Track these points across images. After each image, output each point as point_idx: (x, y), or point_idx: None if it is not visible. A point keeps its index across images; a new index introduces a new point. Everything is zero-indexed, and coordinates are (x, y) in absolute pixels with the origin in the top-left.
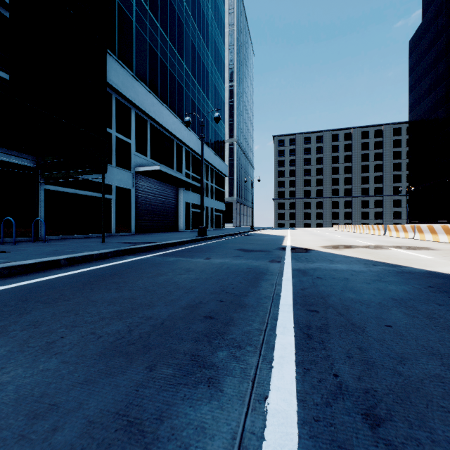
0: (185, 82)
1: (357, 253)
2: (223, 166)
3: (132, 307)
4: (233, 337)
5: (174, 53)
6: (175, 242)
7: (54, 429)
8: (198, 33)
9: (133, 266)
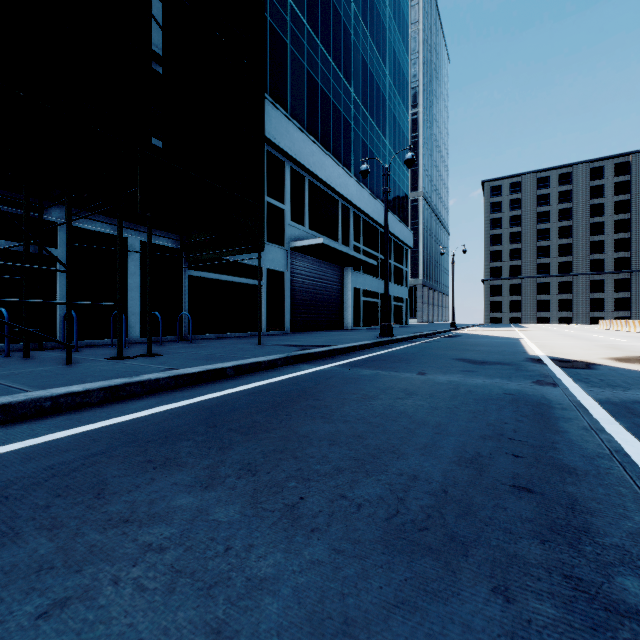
0: (354, 117)
1: None
2: (406, 234)
3: (370, 453)
4: (618, 544)
5: (338, 77)
6: (355, 346)
7: None
8: (371, 43)
9: (319, 380)
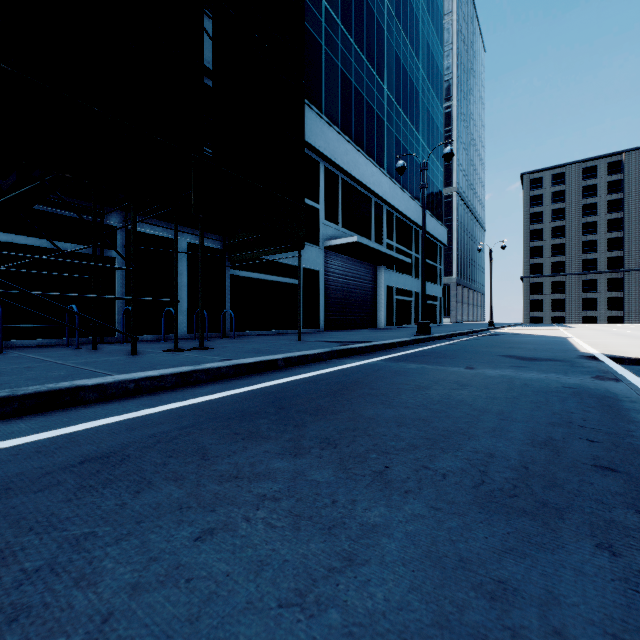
0: (387, 114)
1: None
2: (440, 231)
3: (440, 434)
4: None
5: (371, 75)
6: (394, 343)
7: (555, 631)
8: (404, 38)
9: (367, 372)
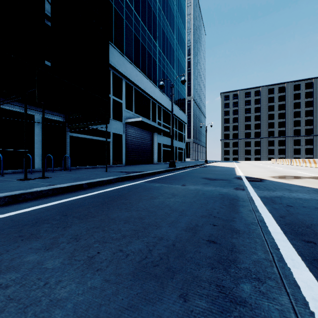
0: (158, 58)
1: (308, 183)
2: (184, 117)
3: (143, 226)
4: (247, 267)
5: (150, 38)
6: (155, 172)
7: None
8: (167, 22)
9: (131, 189)
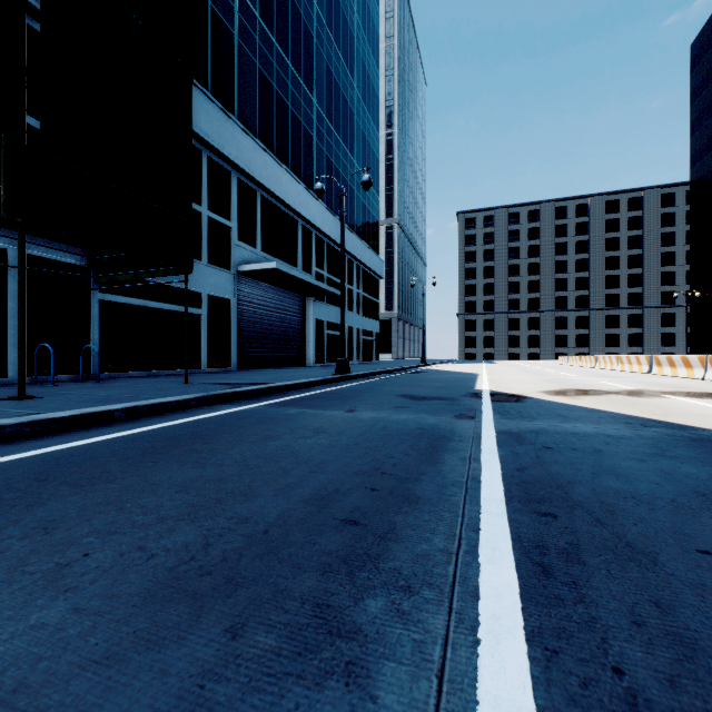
0: (317, 129)
1: (608, 404)
2: (377, 263)
3: (217, 498)
4: (396, 567)
5: (298, 83)
6: (299, 384)
7: None
8: (337, 51)
9: (228, 422)
